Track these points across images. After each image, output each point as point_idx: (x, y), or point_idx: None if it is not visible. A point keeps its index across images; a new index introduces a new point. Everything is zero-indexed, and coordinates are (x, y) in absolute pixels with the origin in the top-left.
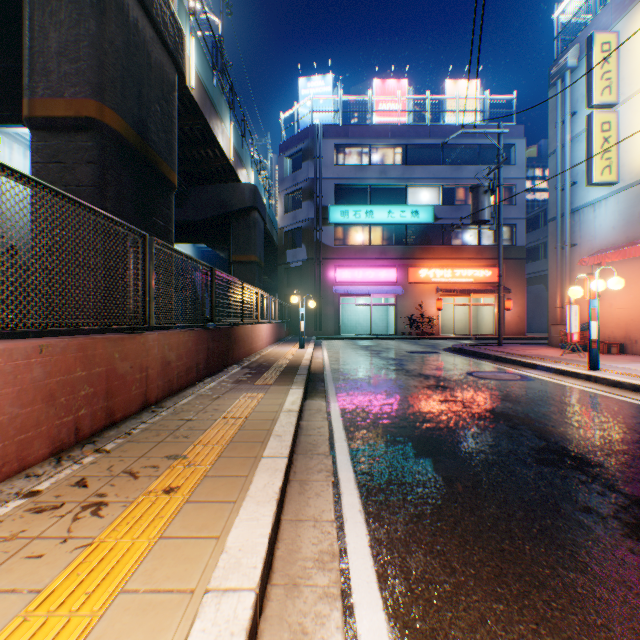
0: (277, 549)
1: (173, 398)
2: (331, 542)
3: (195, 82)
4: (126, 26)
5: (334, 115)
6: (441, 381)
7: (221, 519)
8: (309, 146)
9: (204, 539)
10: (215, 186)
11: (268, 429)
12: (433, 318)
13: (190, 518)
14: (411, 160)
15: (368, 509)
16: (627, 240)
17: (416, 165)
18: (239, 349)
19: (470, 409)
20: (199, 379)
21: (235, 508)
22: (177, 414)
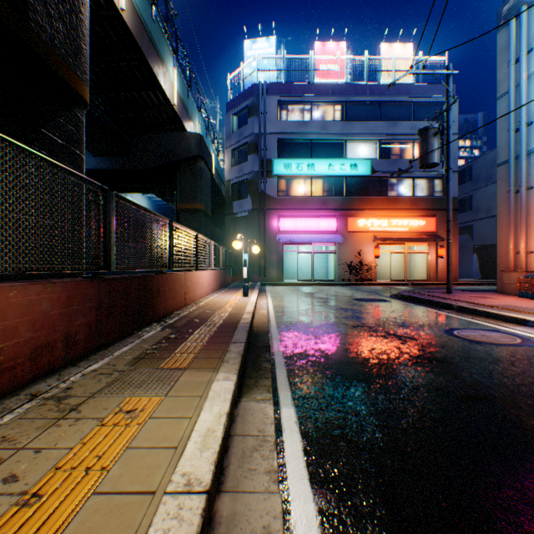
0: None
1: None
2: None
3: (127, 6)
4: None
5: (277, 76)
6: (426, 348)
7: None
8: (254, 102)
9: None
10: (161, 135)
11: None
12: (371, 265)
13: None
14: (350, 117)
15: None
16: None
17: (355, 121)
18: (166, 301)
19: None
20: (73, 358)
21: None
22: None
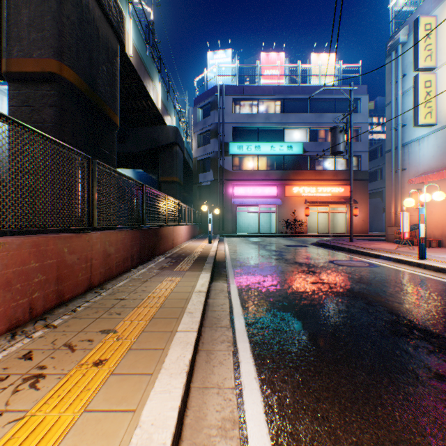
0: (186, 417)
1: (112, 281)
2: (232, 409)
3: (133, 52)
4: (80, 6)
5: (232, 78)
6: (311, 267)
7: (138, 391)
8: (215, 100)
9: (122, 413)
10: (148, 128)
11: (182, 307)
12: (302, 221)
13: (112, 390)
14: (287, 110)
15: (262, 376)
16: (443, 165)
17: (290, 113)
18: (164, 244)
19: (335, 289)
20: (133, 266)
21: (151, 380)
22: (114, 294)
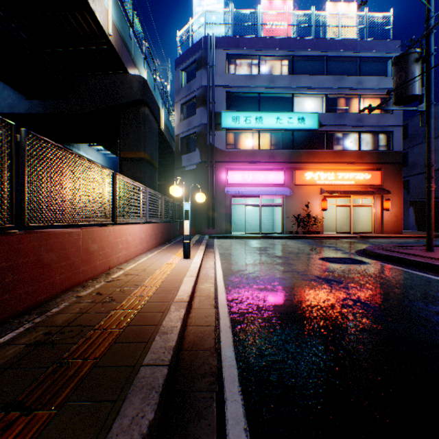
0: None
1: None
2: None
3: None
4: None
5: (225, 34)
6: None
7: None
8: (202, 55)
9: None
10: (101, 77)
11: None
12: (318, 217)
13: None
14: (297, 72)
15: None
16: None
17: (302, 75)
18: None
19: None
20: None
21: None
22: None
